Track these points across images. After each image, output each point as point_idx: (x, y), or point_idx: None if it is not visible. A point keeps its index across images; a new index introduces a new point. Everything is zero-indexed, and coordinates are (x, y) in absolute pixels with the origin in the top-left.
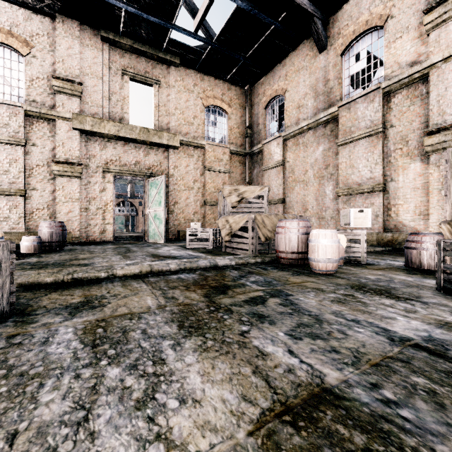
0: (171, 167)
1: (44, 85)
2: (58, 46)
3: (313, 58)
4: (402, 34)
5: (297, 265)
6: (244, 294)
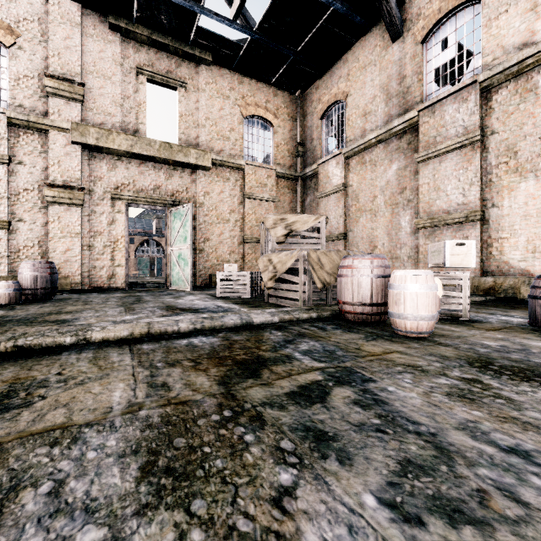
0: (200, 194)
1: (35, 85)
2: (52, 35)
3: (384, 49)
4: (509, 6)
5: (370, 322)
6: (290, 379)
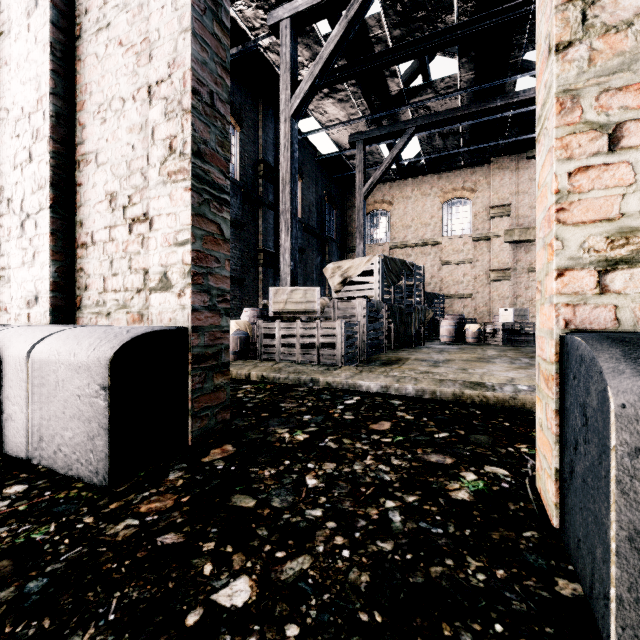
0: None
1: (483, 215)
2: (493, 182)
3: None
4: None
5: None
6: None
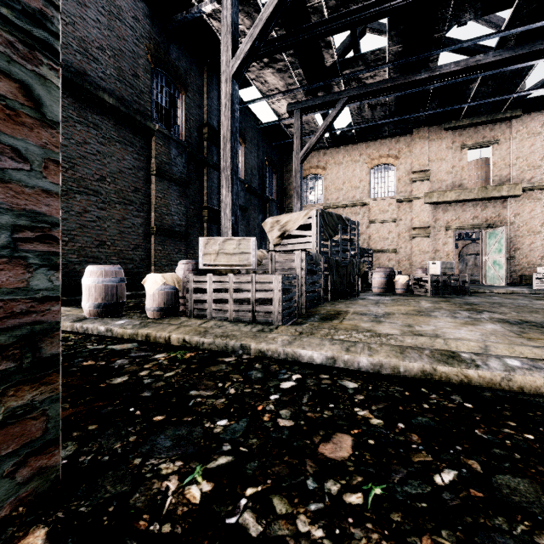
0: (511, 216)
1: (406, 179)
2: (414, 150)
3: None
4: None
5: None
6: None
